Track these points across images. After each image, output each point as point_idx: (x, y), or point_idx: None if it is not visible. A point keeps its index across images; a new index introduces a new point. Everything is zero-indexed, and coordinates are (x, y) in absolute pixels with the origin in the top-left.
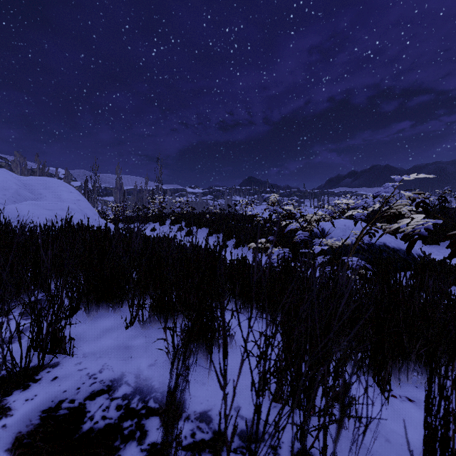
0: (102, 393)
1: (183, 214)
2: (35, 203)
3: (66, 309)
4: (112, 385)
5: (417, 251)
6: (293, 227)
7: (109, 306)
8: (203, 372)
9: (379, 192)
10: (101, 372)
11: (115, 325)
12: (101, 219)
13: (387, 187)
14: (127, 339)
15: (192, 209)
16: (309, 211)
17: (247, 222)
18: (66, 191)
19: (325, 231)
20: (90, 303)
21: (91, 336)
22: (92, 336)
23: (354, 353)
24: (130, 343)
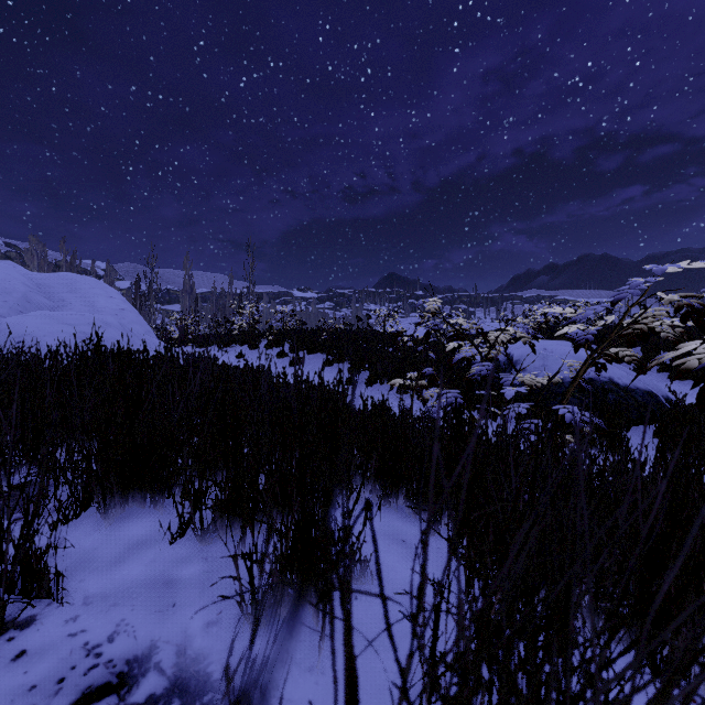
0: (105, 693)
1: (287, 331)
2: (49, 314)
3: (66, 504)
4: (128, 671)
5: (663, 391)
6: (467, 354)
7: (146, 496)
8: (309, 641)
9: (621, 294)
10: (112, 642)
11: (152, 534)
12: (156, 340)
13: (636, 284)
14: (172, 565)
15: (301, 324)
16: (484, 326)
17: (387, 344)
18: (104, 295)
19: (513, 358)
20: (109, 494)
21: (106, 558)
22: (107, 558)
23: (600, 601)
24: (175, 572)
